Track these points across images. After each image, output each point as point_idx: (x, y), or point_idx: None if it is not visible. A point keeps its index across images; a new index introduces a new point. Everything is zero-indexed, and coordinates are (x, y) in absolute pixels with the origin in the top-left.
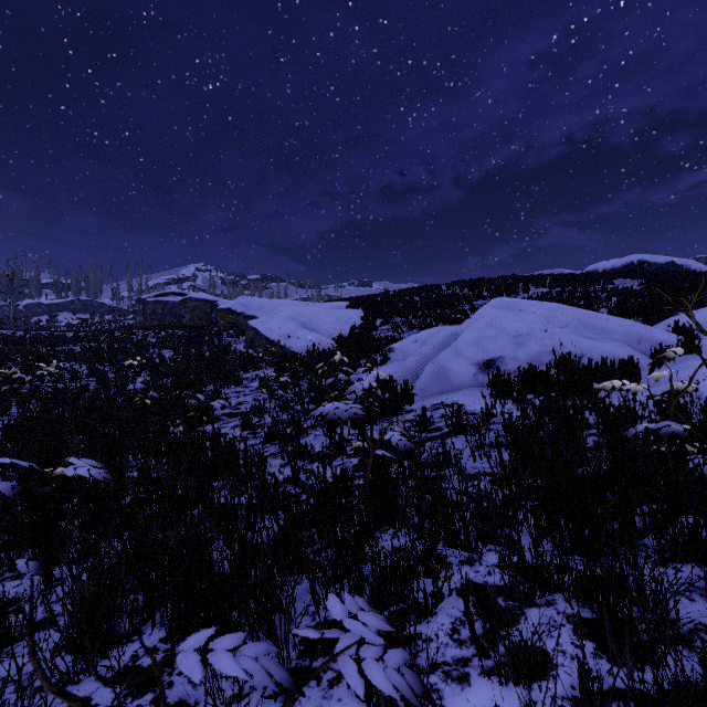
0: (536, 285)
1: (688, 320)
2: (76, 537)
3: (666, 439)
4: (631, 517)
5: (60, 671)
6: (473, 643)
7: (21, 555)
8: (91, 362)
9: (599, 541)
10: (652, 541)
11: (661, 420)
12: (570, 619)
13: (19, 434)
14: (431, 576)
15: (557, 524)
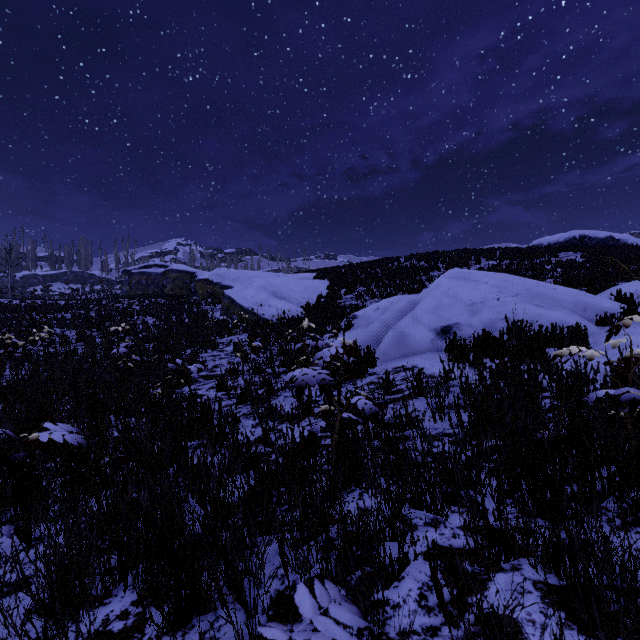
0: (487, 258)
1: (629, 290)
2: (57, 496)
3: (625, 404)
4: (593, 481)
5: (29, 638)
6: (441, 610)
7: (4, 513)
8: (80, 328)
9: (561, 505)
10: (612, 505)
11: (620, 386)
12: (537, 585)
13: (10, 395)
14: (398, 541)
15: (519, 487)
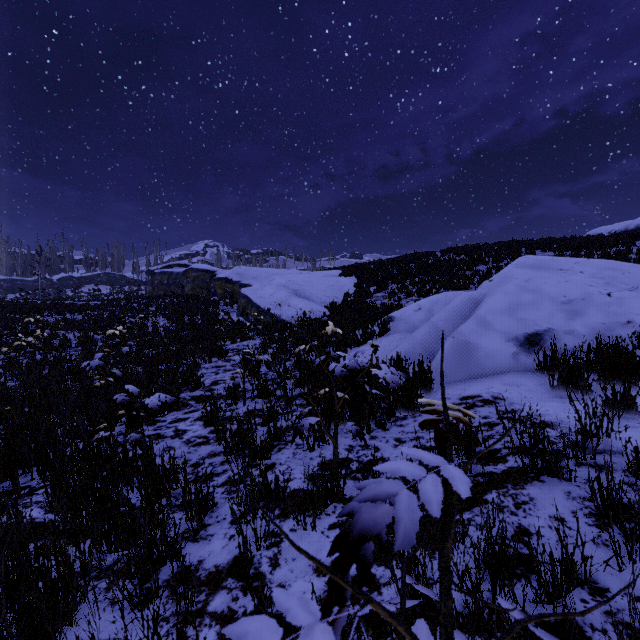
0: (542, 249)
1: None
2: None
3: None
4: None
5: None
6: None
7: None
8: (83, 331)
9: None
10: None
11: None
12: None
13: None
14: None
15: None
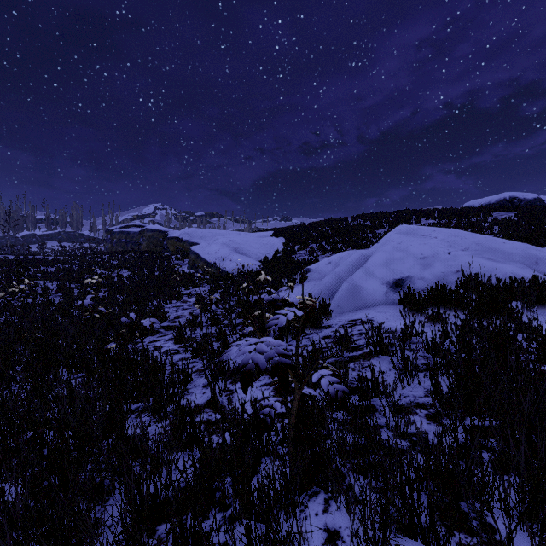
0: (426, 217)
1: None
2: None
3: None
4: None
5: None
6: None
7: None
8: (60, 281)
9: None
10: None
11: None
12: None
13: None
14: None
15: None
